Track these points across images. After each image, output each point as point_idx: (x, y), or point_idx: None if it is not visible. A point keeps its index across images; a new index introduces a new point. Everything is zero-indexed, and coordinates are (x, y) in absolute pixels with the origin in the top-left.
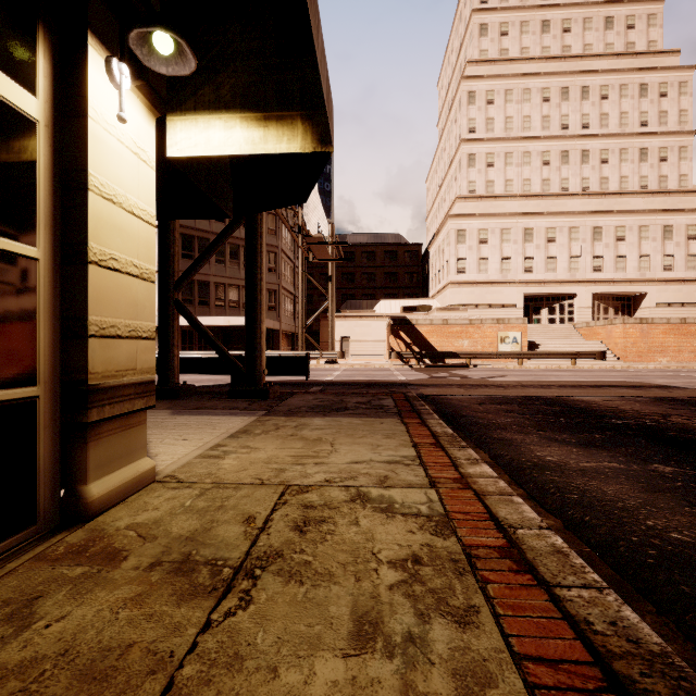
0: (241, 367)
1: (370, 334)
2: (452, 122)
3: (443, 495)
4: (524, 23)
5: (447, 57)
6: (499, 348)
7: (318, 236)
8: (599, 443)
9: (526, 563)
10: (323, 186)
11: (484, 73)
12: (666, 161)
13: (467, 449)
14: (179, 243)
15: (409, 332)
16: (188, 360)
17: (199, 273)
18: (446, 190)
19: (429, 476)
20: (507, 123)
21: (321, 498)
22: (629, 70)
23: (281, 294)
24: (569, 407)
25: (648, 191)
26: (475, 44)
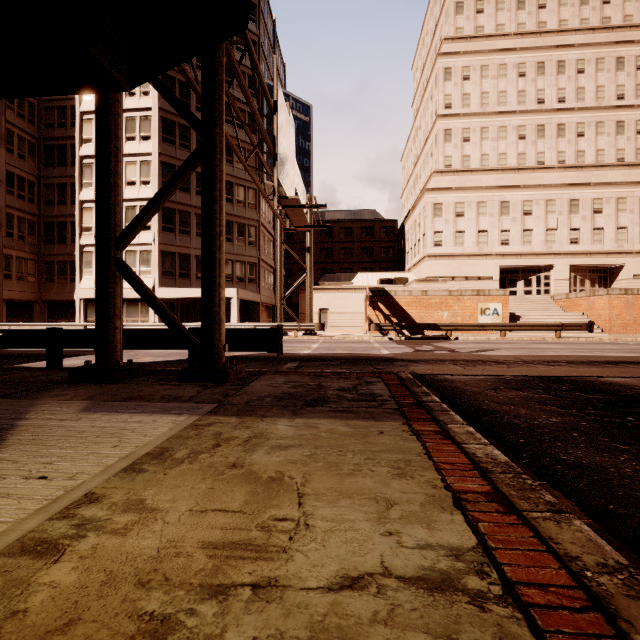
0: (197, 341)
1: (348, 306)
2: (428, 99)
3: None
4: (500, 0)
5: (422, 39)
6: (479, 320)
7: (294, 198)
8: None
9: None
10: (302, 162)
11: (460, 50)
12: None
13: (570, 520)
14: (160, 216)
15: (388, 303)
16: (140, 333)
17: (180, 246)
18: (421, 167)
19: None
20: (483, 98)
21: None
22: (605, 43)
23: (261, 267)
24: (614, 395)
25: (625, 164)
26: (451, 21)
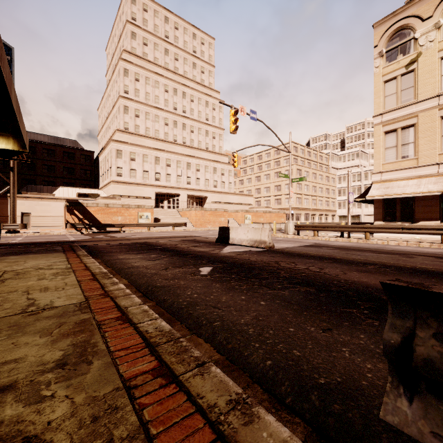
0: None
1: (50, 211)
2: (115, 81)
3: (72, 265)
4: (156, 44)
5: (112, 36)
6: (139, 221)
7: None
8: (144, 252)
9: (89, 269)
10: None
11: (134, 61)
12: (215, 139)
13: (89, 257)
14: None
15: (81, 211)
16: None
17: None
18: (111, 122)
19: (69, 263)
20: (147, 95)
21: (23, 271)
22: (202, 92)
23: None
24: (148, 244)
25: (209, 151)
26: (129, 41)
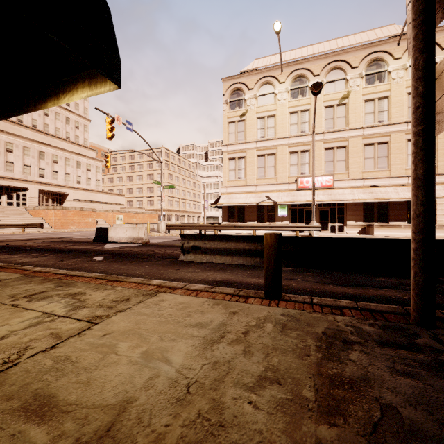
0: None
1: None
2: None
3: None
4: None
5: None
6: None
7: None
8: (17, 253)
9: None
10: None
11: None
12: (78, 129)
13: None
14: None
15: None
16: None
17: None
18: None
19: None
20: None
21: None
22: None
23: None
24: (10, 247)
25: (70, 141)
26: None
